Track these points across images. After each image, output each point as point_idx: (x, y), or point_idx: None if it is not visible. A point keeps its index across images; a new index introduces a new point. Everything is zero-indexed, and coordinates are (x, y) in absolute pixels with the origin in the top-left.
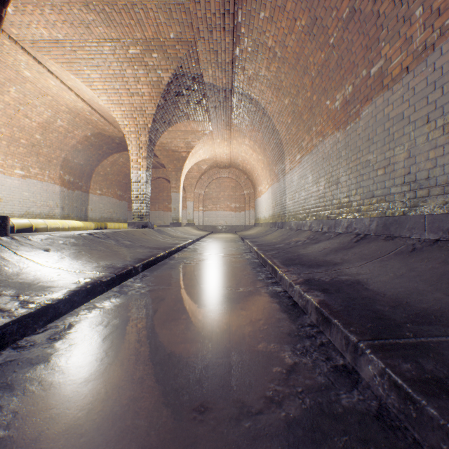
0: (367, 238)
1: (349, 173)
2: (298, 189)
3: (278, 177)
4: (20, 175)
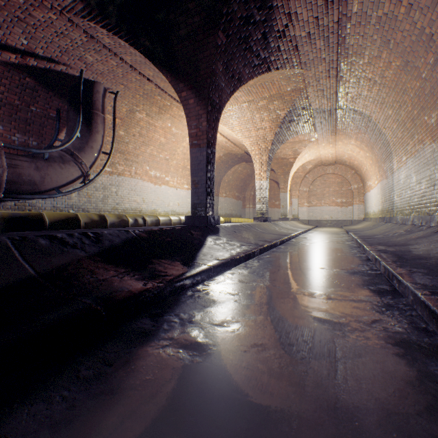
0: None
1: None
2: (404, 187)
3: (386, 174)
4: (186, 188)
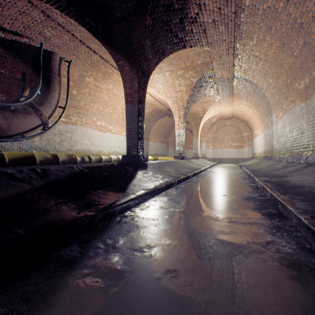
0: (310, 165)
1: (308, 128)
2: (280, 135)
3: (267, 125)
4: (125, 135)
